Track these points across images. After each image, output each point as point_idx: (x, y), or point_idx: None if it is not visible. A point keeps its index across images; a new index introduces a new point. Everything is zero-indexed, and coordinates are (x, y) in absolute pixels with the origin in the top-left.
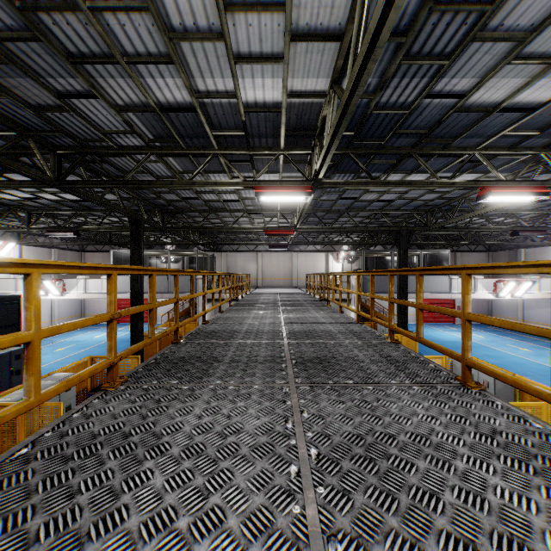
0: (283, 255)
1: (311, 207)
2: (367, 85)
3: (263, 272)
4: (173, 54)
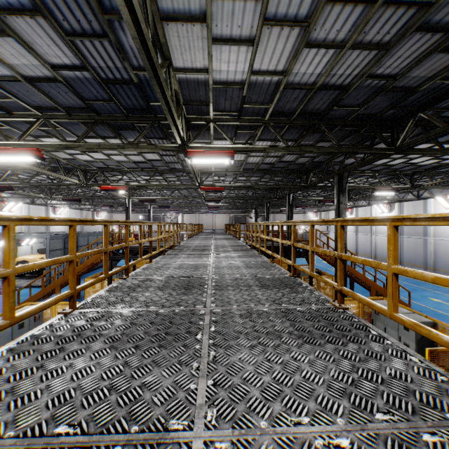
0: None
1: None
2: None
3: None
4: (319, 11)
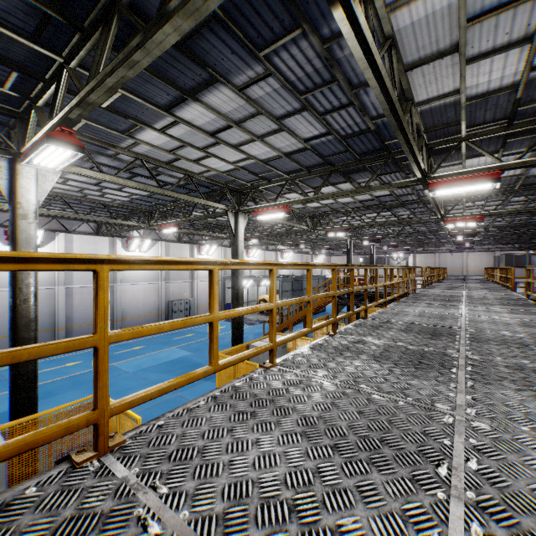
0: None
1: None
2: (343, 46)
3: None
4: None
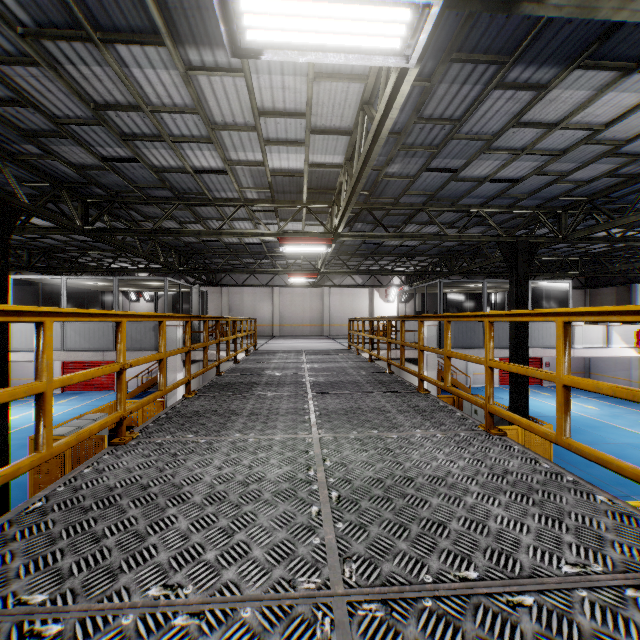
0: (310, 291)
1: (363, 197)
2: None
3: (280, 315)
4: None
